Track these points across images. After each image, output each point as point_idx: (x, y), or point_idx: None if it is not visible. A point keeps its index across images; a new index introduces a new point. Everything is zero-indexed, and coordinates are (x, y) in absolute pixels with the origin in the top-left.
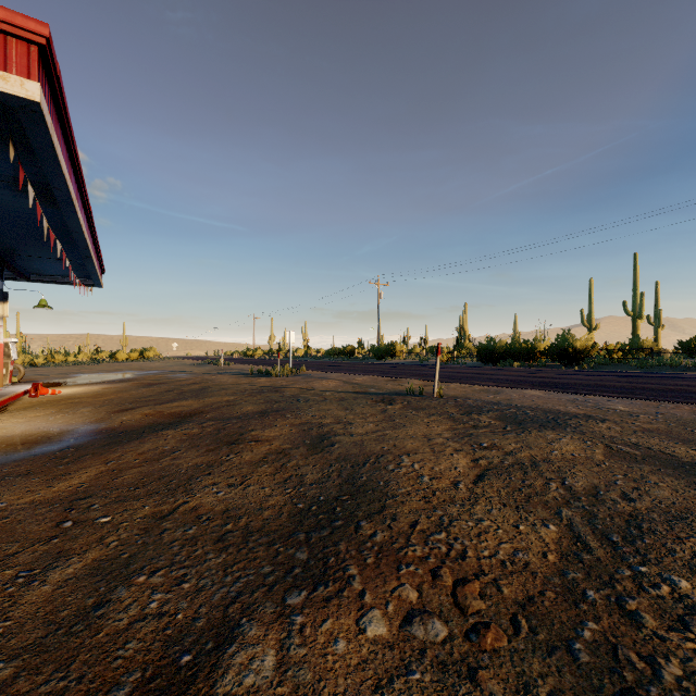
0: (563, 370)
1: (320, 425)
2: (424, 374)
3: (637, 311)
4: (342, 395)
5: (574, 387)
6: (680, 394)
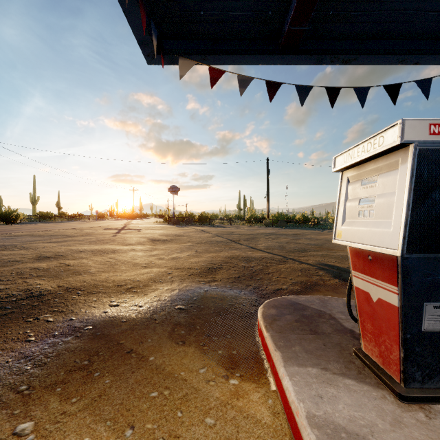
0: None
1: (12, 262)
2: None
3: None
4: None
5: None
6: None
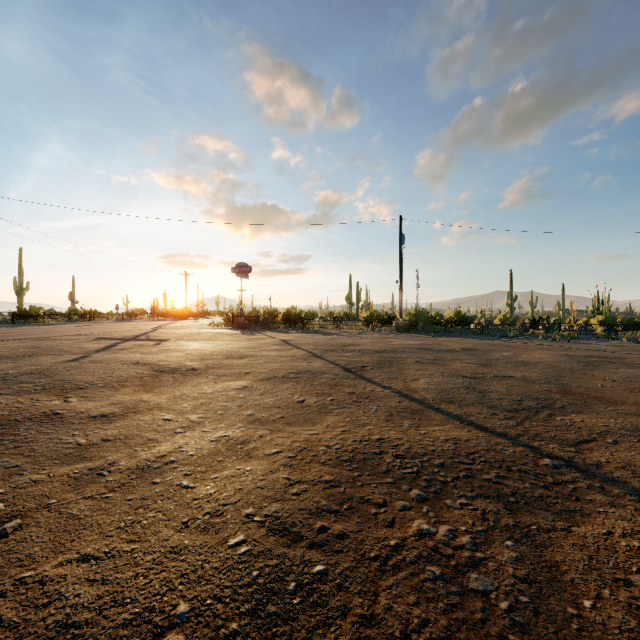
0: None
1: None
2: None
3: None
4: None
5: None
6: None
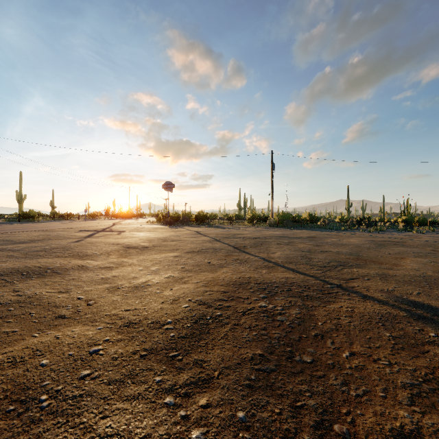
0: None
1: None
2: None
3: None
4: None
5: None
6: None
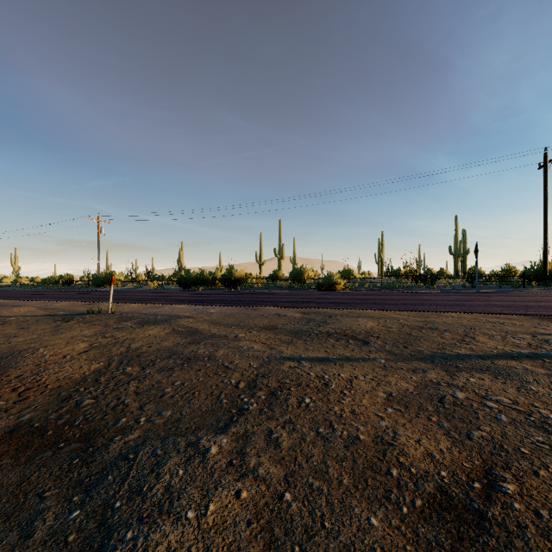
0: (225, 291)
1: None
2: (122, 298)
3: (281, 255)
4: (27, 318)
5: (206, 302)
6: (249, 302)
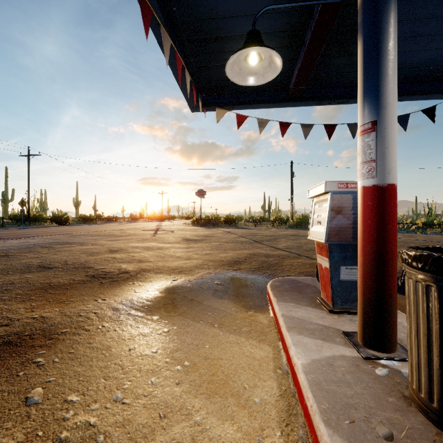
0: None
1: (96, 253)
2: None
3: None
4: None
5: None
6: None
